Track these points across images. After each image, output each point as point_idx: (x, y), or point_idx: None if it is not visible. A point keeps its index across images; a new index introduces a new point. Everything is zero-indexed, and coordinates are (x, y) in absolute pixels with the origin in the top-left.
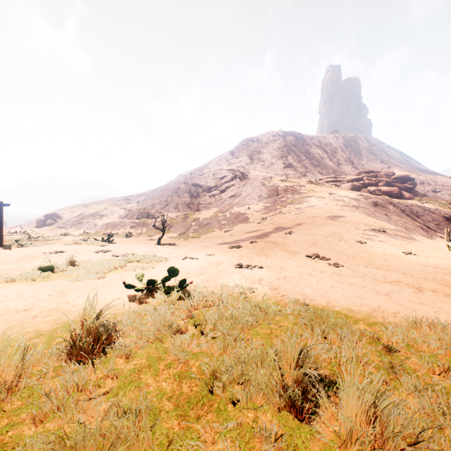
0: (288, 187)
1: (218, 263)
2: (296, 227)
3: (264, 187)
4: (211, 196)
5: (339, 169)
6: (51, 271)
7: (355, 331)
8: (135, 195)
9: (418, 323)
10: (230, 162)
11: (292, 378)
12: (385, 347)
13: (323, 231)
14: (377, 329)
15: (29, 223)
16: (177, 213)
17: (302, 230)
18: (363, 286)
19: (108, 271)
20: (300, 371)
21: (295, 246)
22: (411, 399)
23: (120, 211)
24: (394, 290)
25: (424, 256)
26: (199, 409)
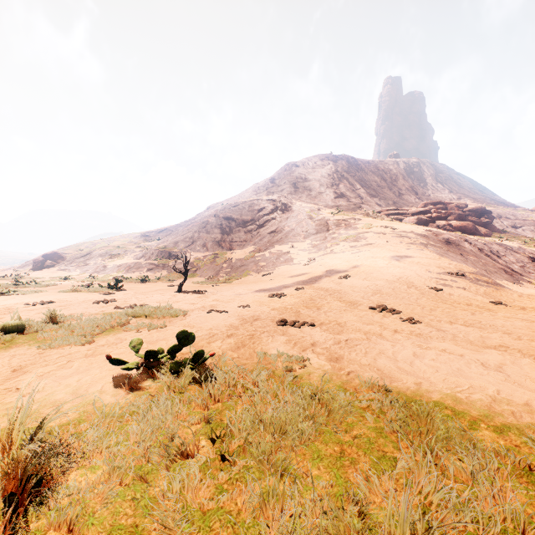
0: (341, 220)
1: (254, 319)
2: (352, 269)
3: (311, 221)
4: (247, 232)
5: (400, 200)
6: (20, 332)
7: (490, 454)
8: (155, 231)
9: None
10: (270, 191)
11: None
12: None
13: (386, 275)
14: (515, 441)
15: (25, 264)
16: (205, 253)
17: (360, 273)
18: (459, 354)
19: (101, 332)
20: None
21: (353, 294)
22: None
23: (136, 249)
24: (507, 361)
25: (520, 308)
26: None
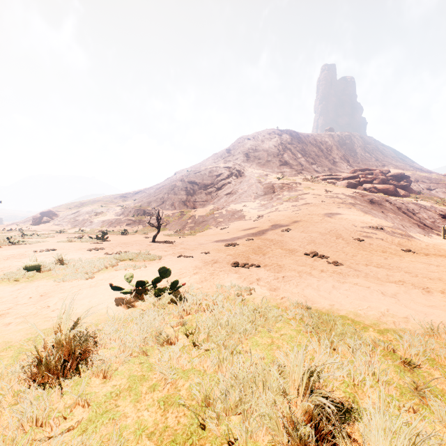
0: (284, 184)
1: (213, 262)
2: (293, 224)
3: (260, 185)
4: (207, 193)
5: (334, 167)
6: (37, 271)
7: (368, 342)
8: (132, 193)
9: (435, 330)
10: (227, 160)
11: (301, 408)
12: (403, 360)
13: (320, 228)
14: (390, 337)
15: (26, 220)
16: (173, 211)
17: (299, 227)
18: (366, 286)
19: (98, 271)
20: (311, 399)
21: (292, 243)
22: None
23: (117, 208)
24: (401, 291)
25: (424, 254)
26: None
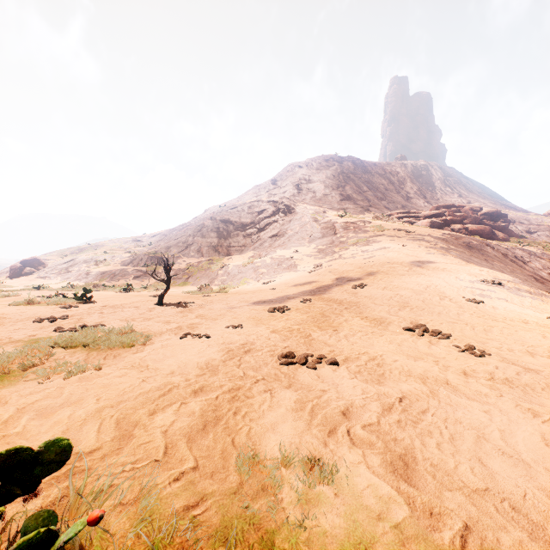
0: (349, 223)
1: (244, 351)
2: (367, 277)
3: (317, 224)
4: (246, 236)
5: (409, 204)
6: None
7: None
8: (148, 235)
9: None
10: (272, 193)
11: None
12: None
13: (410, 283)
14: None
15: (2, 271)
16: (199, 259)
17: (378, 281)
18: None
19: None
20: None
21: (376, 308)
22: None
23: (125, 255)
24: None
25: None
26: None
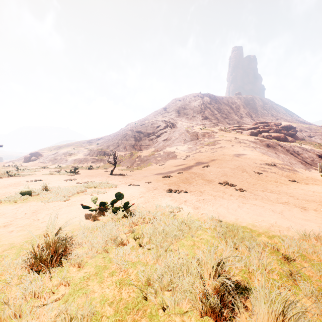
0: (205, 133)
1: (154, 189)
2: (211, 162)
3: (188, 133)
4: (150, 139)
5: (241, 120)
6: (29, 195)
7: (259, 243)
8: (95, 139)
9: (307, 236)
10: (164, 115)
11: (211, 286)
12: (283, 256)
13: (230, 165)
14: (275, 241)
15: (19, 159)
16: (125, 152)
17: (215, 164)
18: (262, 206)
19: (72, 195)
20: (218, 280)
21: (211, 176)
22: (309, 303)
23: (84, 150)
24: (286, 209)
25: (305, 183)
26: (135, 314)
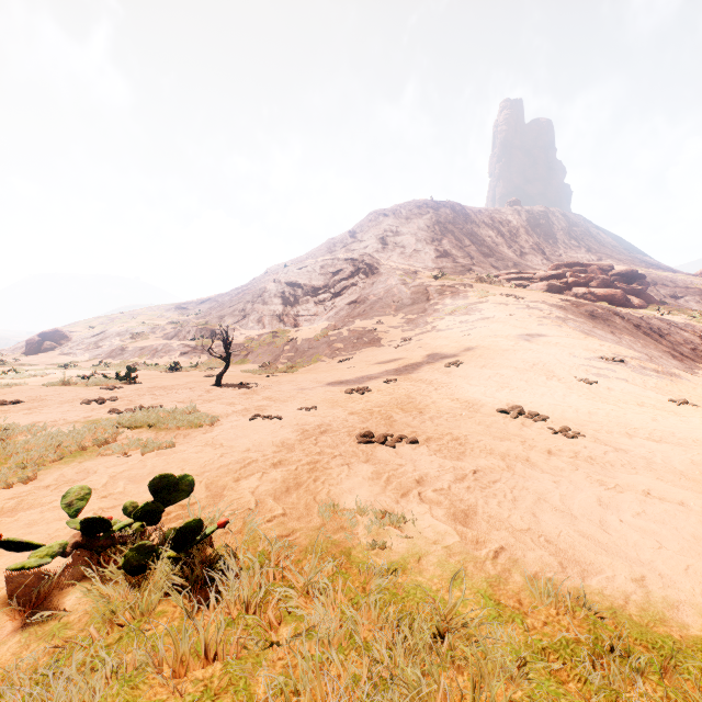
0: (445, 287)
1: (321, 431)
2: (464, 353)
3: (406, 288)
4: (318, 302)
5: (523, 261)
6: None
7: None
8: (195, 302)
9: None
10: (350, 248)
11: None
12: None
13: (514, 361)
14: None
15: (16, 346)
16: (261, 331)
17: (477, 358)
18: (676, 500)
19: (57, 458)
20: None
21: (470, 389)
22: None
23: (168, 326)
24: None
25: None
26: None
